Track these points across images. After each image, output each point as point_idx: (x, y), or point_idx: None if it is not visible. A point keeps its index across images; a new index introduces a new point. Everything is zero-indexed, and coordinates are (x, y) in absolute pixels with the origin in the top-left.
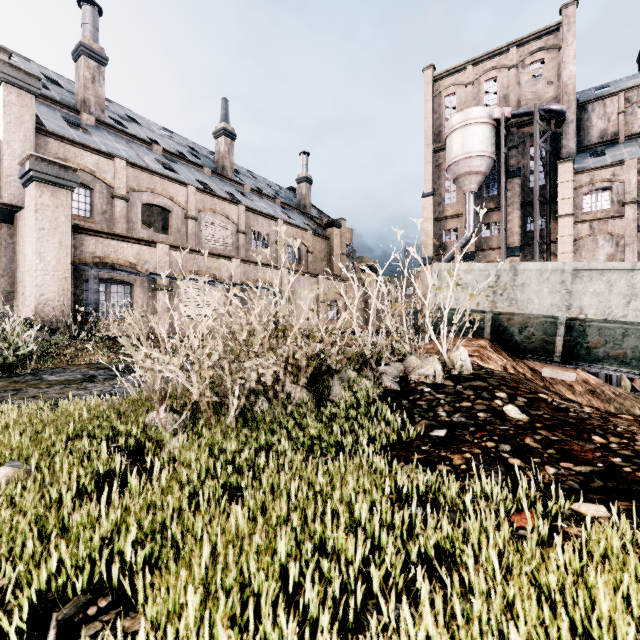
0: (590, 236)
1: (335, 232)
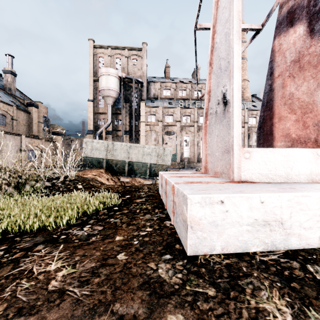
0: (150, 130)
1: (34, 110)
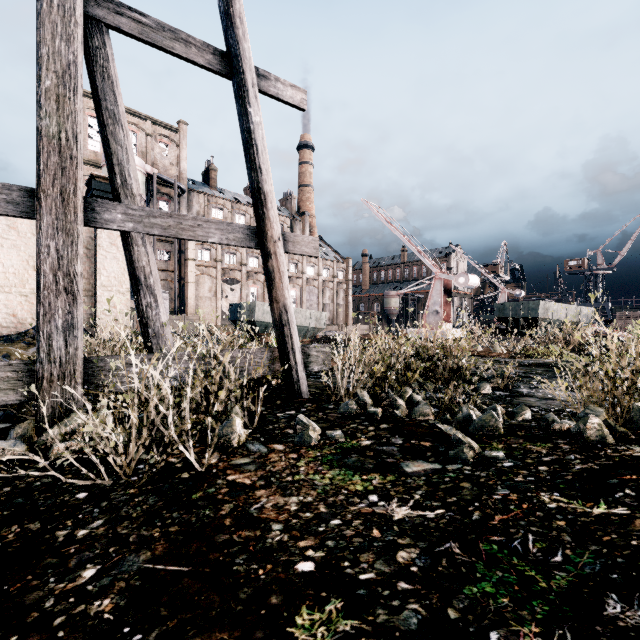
0: (202, 275)
1: None
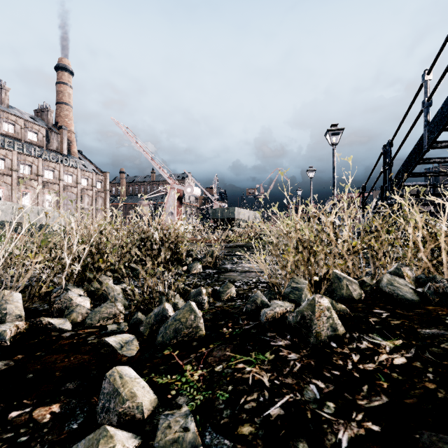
0: None
1: None
